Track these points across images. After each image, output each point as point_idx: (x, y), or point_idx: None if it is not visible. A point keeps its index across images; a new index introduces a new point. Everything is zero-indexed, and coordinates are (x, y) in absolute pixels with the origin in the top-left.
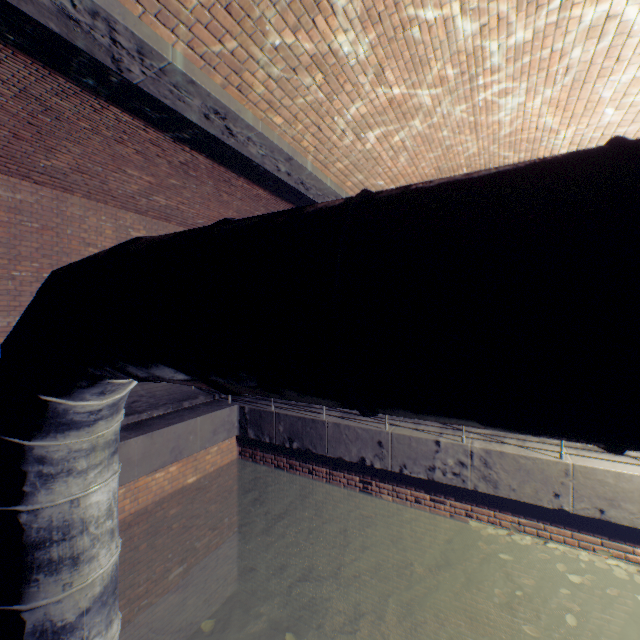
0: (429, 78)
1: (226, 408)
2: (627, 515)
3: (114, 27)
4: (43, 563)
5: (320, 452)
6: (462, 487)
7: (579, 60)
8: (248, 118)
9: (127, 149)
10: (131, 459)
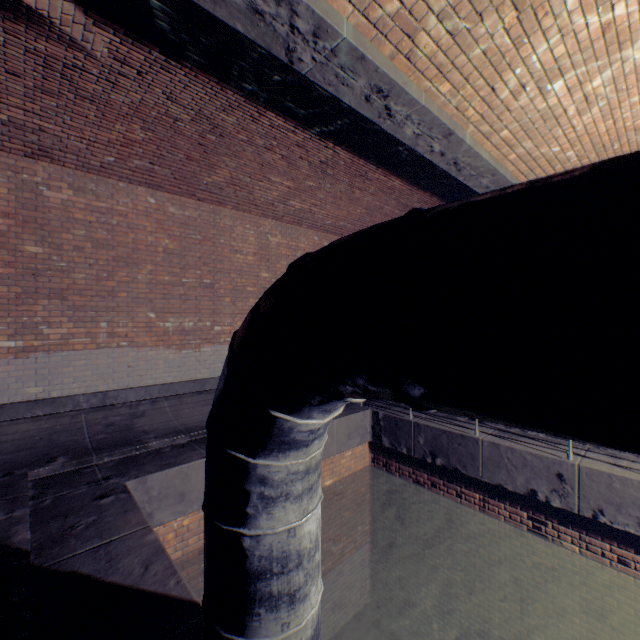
0: None
1: (359, 412)
2: None
3: (295, 10)
4: (263, 596)
5: (471, 474)
6: None
7: None
8: (412, 91)
9: (274, 156)
10: None
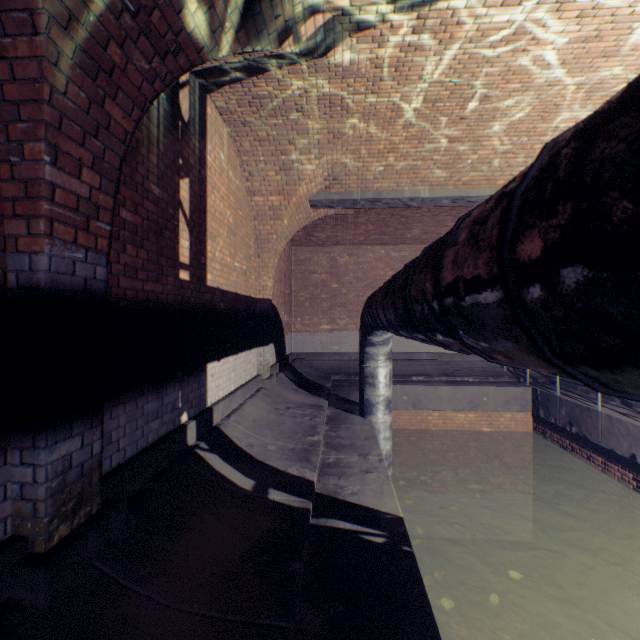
0: None
1: (518, 387)
2: None
3: (399, 199)
4: (367, 382)
5: (593, 440)
6: None
7: None
8: (475, 193)
9: (440, 216)
10: (441, 397)
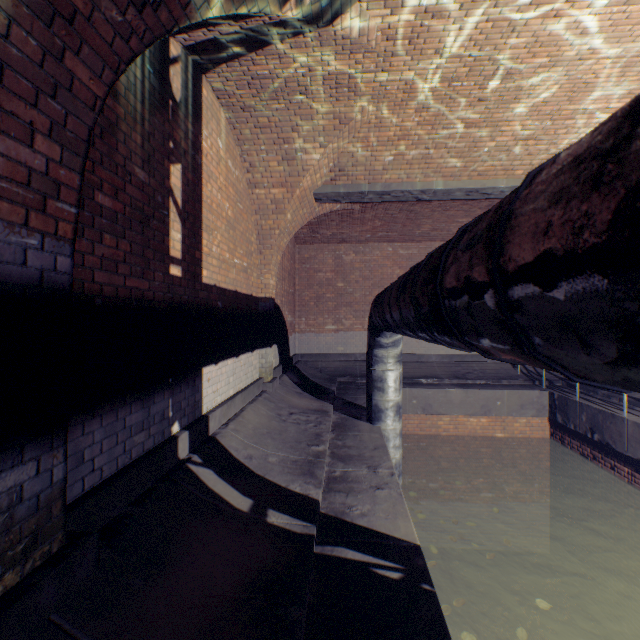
0: None
1: (534, 390)
2: None
3: (409, 192)
4: (376, 387)
5: (618, 449)
6: None
7: None
8: (491, 184)
9: (451, 212)
10: (452, 401)
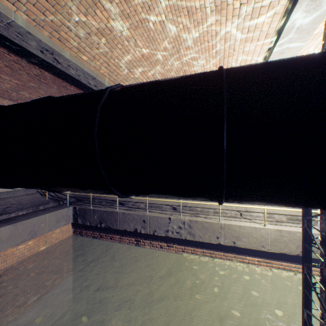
0: (159, 47)
1: (65, 208)
2: (243, 243)
3: None
4: None
5: (115, 228)
6: (180, 238)
7: (220, 48)
8: (66, 55)
9: None
10: (1, 239)
